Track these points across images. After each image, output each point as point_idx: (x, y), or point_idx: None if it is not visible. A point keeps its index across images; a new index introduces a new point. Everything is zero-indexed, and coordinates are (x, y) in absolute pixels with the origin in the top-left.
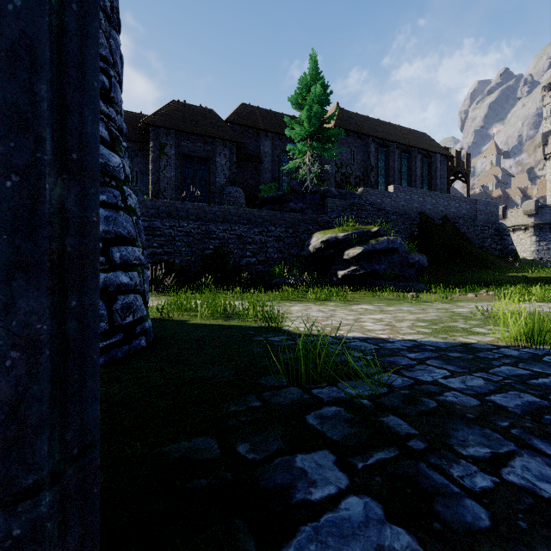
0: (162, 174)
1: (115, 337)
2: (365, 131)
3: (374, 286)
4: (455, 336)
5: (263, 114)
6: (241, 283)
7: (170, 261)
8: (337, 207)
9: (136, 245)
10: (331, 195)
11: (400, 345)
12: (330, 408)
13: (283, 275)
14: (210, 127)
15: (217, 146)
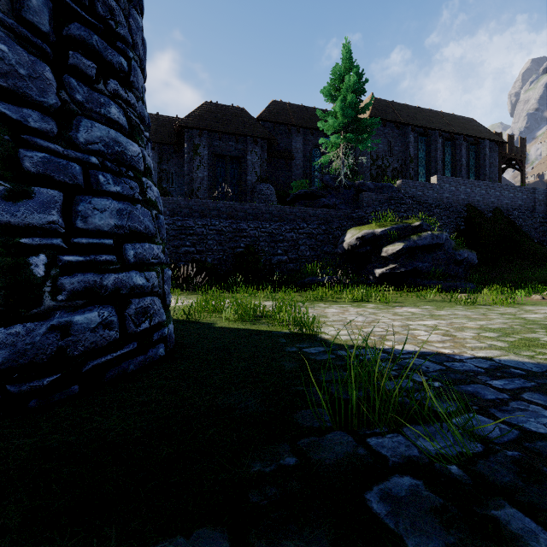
0: (195, 174)
1: (128, 346)
2: (403, 120)
3: (415, 285)
4: (545, 353)
5: (295, 110)
6: (272, 282)
7: (202, 259)
8: (374, 201)
9: (155, 242)
10: (367, 188)
11: (474, 366)
12: (401, 479)
13: (316, 273)
14: (241, 126)
15: (248, 144)
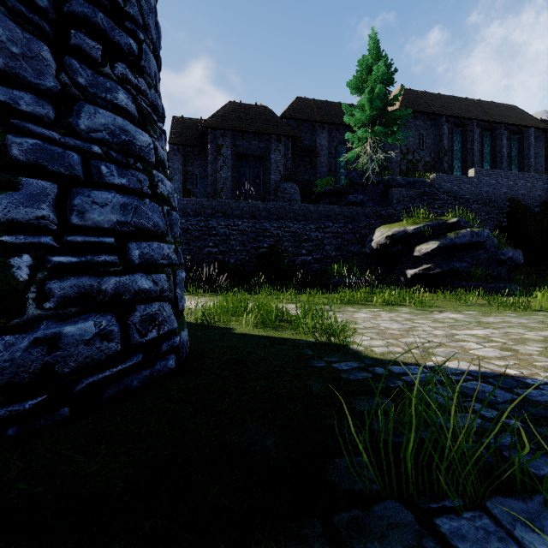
0: (218, 175)
1: (131, 359)
2: (436, 110)
3: (452, 287)
4: None
5: (319, 106)
6: (296, 283)
7: (224, 260)
8: (404, 197)
9: (166, 241)
10: (397, 184)
11: None
12: None
13: (342, 274)
14: (265, 124)
15: (271, 143)
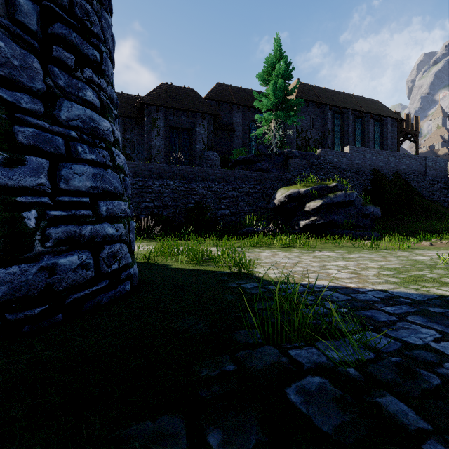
0: (153, 143)
1: (101, 283)
2: (323, 100)
3: (332, 234)
4: (427, 287)
5: (235, 91)
6: (217, 231)
7: (159, 213)
8: (299, 166)
9: (122, 200)
10: (293, 156)
11: (373, 296)
12: (312, 378)
13: (252, 224)
14: (192, 103)
15: (197, 119)
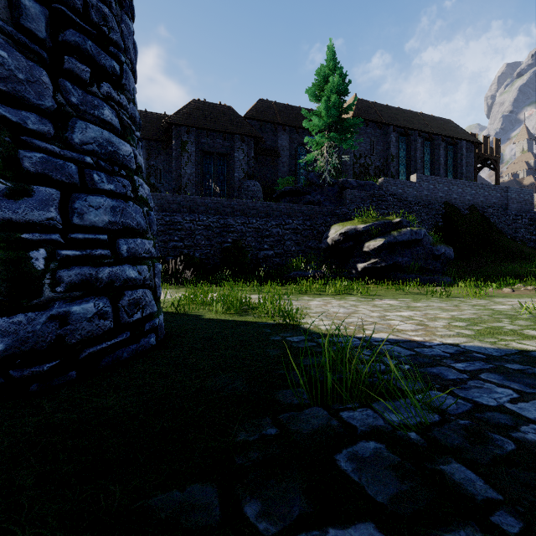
0: (183, 170)
1: (121, 335)
2: (385, 120)
3: (396, 279)
4: (506, 340)
5: (281, 109)
6: (259, 276)
7: (190, 254)
8: (356, 198)
9: (146, 237)
10: (350, 186)
11: (441, 351)
12: (366, 444)
13: (301, 267)
14: (229, 124)
15: (235, 142)
